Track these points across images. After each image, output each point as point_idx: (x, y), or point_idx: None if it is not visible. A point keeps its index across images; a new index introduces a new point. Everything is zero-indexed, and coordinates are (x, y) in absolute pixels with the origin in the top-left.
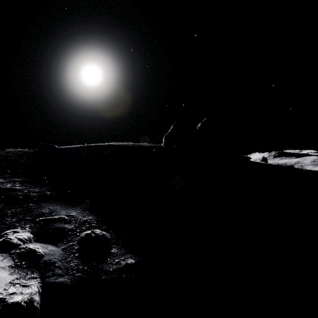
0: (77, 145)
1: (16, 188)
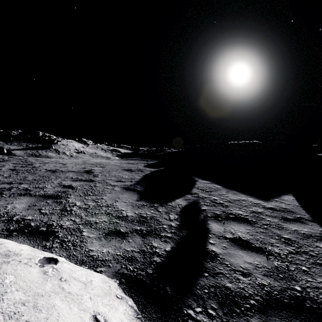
0: None
1: None
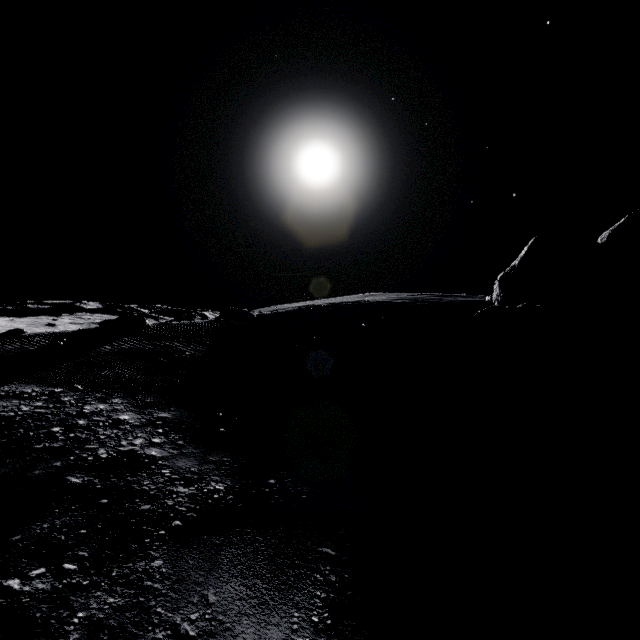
0: (293, 305)
1: (149, 453)
